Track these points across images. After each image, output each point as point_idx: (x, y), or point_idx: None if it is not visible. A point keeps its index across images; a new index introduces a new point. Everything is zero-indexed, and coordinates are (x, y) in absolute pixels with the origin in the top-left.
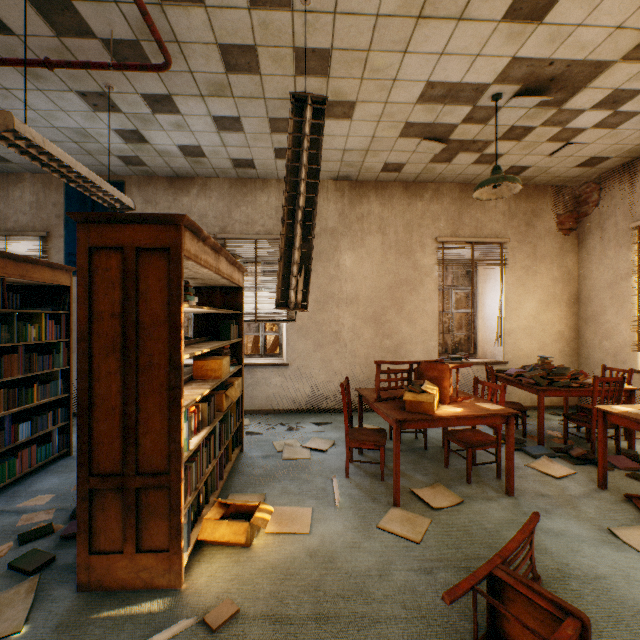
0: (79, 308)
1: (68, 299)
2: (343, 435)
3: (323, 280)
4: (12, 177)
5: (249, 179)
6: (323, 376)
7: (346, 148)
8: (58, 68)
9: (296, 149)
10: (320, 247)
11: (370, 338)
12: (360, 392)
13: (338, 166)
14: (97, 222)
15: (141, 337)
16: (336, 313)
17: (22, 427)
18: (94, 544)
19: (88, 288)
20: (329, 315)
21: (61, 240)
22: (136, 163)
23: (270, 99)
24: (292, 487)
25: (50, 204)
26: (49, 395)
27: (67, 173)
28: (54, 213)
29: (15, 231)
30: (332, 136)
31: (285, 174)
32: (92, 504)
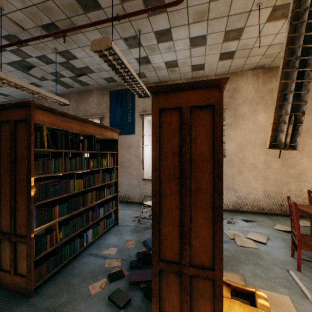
0: (152, 149)
1: (117, 146)
2: (270, 232)
3: (244, 132)
4: (89, 92)
5: (197, 77)
6: (244, 190)
7: (271, 43)
8: (122, 19)
9: (297, 22)
10: (242, 112)
11: (278, 168)
12: (298, 208)
13: (259, 59)
14: (163, 92)
15: (192, 169)
16: (253, 152)
17: (101, 210)
18: (161, 306)
19: (158, 136)
20: (248, 153)
21: (108, 119)
22: (141, 77)
23: (231, 15)
24: (258, 272)
25: (103, 103)
26: (110, 194)
27: (126, 76)
28: (105, 107)
29: (90, 116)
30: (265, 36)
31: (284, 44)
32: (160, 279)
